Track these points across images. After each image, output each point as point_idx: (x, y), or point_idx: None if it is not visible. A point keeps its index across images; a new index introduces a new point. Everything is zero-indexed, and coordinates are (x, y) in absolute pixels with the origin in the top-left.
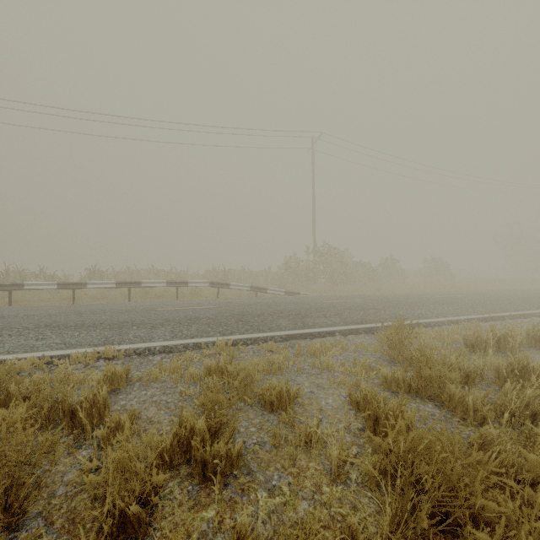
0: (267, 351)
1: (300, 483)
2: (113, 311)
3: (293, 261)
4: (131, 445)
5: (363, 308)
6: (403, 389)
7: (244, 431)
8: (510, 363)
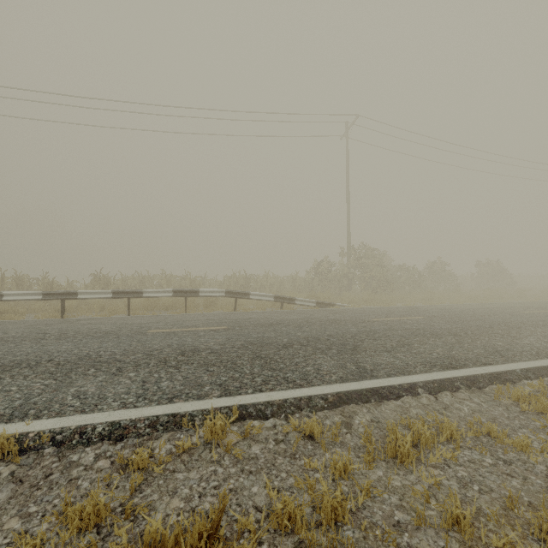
0: (301, 437)
1: None
2: (87, 335)
3: (324, 265)
4: None
5: (435, 333)
6: None
7: None
8: None
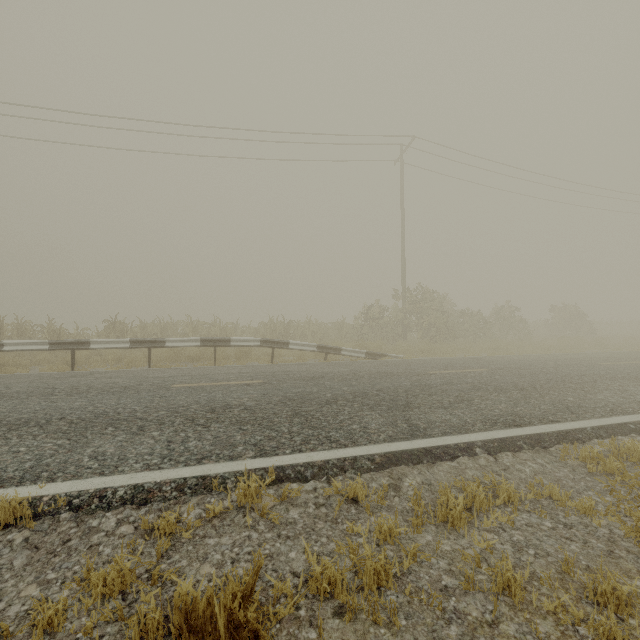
0: (345, 501)
1: None
2: (103, 390)
3: (375, 309)
4: None
5: (499, 387)
6: None
7: None
8: None
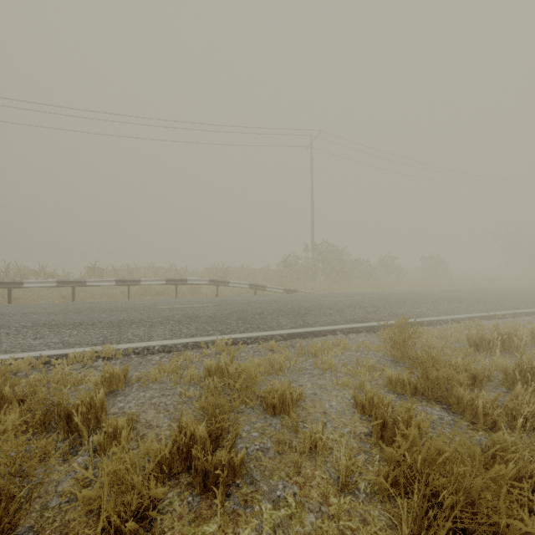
0: (267, 350)
1: (306, 494)
2: (112, 309)
3: (291, 258)
4: (127, 457)
5: (363, 306)
6: (409, 391)
7: (246, 436)
8: (518, 364)
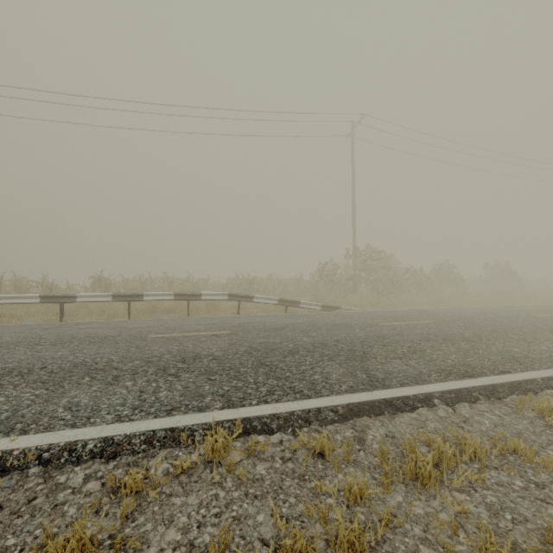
0: (311, 455)
1: None
2: (84, 340)
3: (329, 267)
4: None
5: (447, 338)
6: None
7: None
8: None
